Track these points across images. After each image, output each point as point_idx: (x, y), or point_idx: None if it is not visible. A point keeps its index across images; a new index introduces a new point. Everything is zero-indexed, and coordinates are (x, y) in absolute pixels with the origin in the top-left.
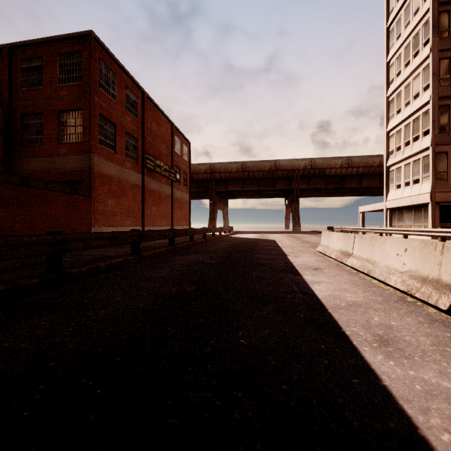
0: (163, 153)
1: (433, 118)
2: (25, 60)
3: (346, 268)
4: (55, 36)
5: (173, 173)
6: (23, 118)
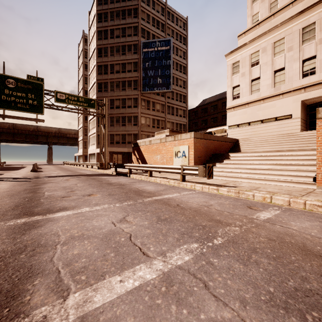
0: None
1: (83, 131)
2: None
3: None
4: None
5: None
6: None
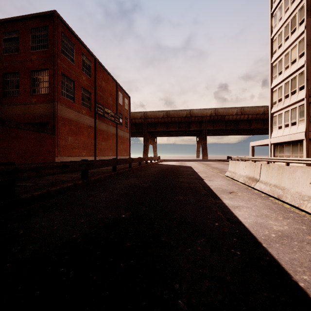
0: (110, 103)
1: (307, 77)
2: (6, 33)
3: (255, 191)
4: (28, 14)
5: (117, 118)
6: (5, 76)
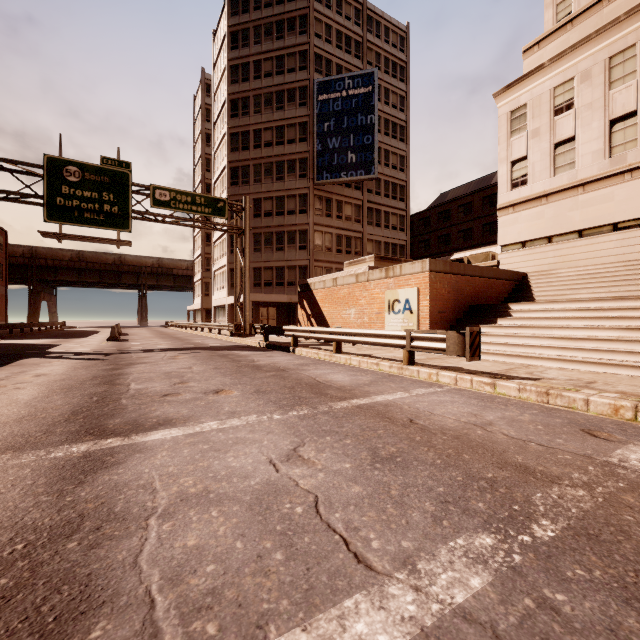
0: None
1: (202, 263)
2: None
3: None
4: None
5: None
6: None
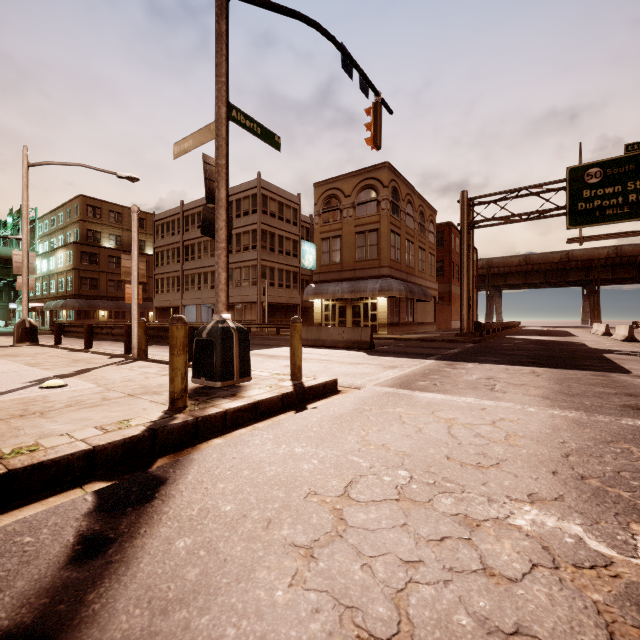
0: None
1: None
2: None
3: (594, 334)
4: None
5: None
6: None
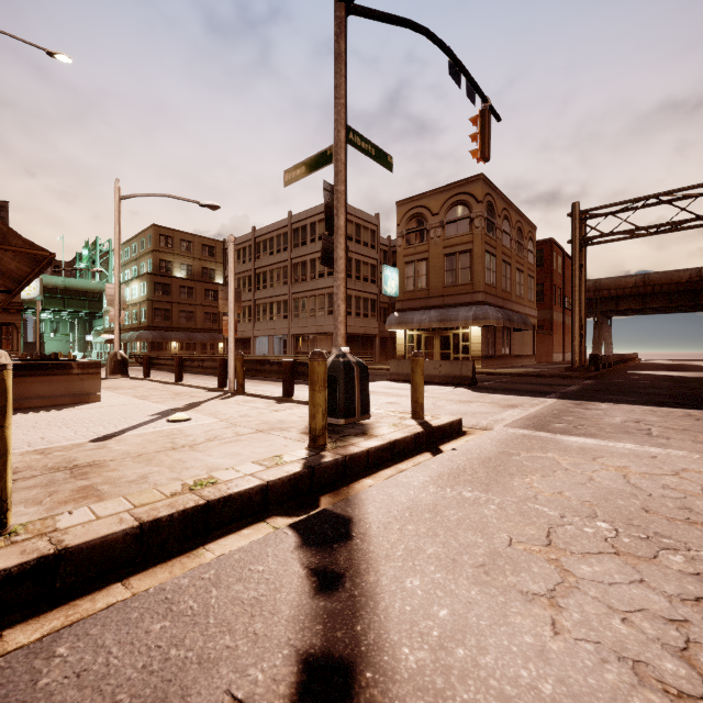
0: (569, 291)
1: None
2: None
3: None
4: None
5: None
6: None
